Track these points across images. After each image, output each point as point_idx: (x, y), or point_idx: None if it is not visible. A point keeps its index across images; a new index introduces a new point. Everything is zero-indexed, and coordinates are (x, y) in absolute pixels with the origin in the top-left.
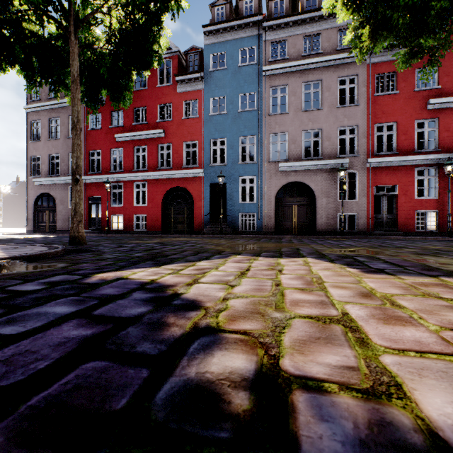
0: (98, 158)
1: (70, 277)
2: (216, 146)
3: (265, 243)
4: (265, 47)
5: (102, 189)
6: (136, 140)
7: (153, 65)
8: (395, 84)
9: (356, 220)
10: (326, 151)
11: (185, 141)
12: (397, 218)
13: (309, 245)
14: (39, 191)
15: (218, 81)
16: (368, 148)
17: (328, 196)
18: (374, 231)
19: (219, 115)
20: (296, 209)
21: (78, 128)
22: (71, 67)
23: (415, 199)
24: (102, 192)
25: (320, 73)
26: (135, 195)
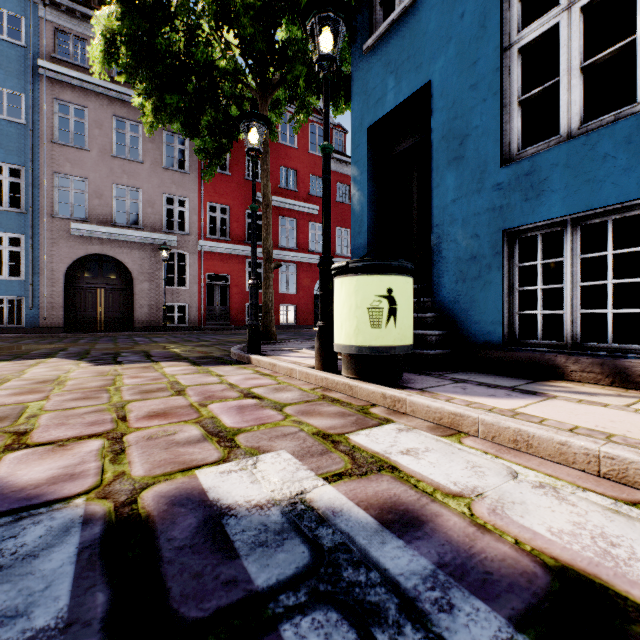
0: None
1: None
2: None
3: (20, 346)
4: (44, 30)
5: None
6: None
7: None
8: (228, 164)
9: (187, 312)
10: (149, 221)
11: None
12: (230, 310)
13: (96, 344)
14: None
15: None
16: (200, 228)
17: (151, 280)
18: (207, 325)
19: None
20: (103, 295)
21: None
22: None
23: (246, 292)
24: None
25: (140, 114)
26: None
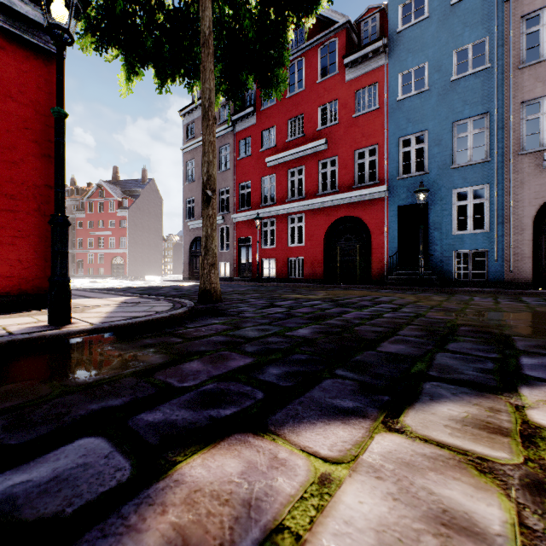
0: (247, 191)
1: (92, 470)
2: (408, 147)
3: None
4: None
5: (252, 228)
6: (291, 161)
7: (320, 5)
8: None
9: None
10: None
11: (358, 149)
12: None
13: None
14: (193, 235)
15: (412, 42)
16: None
17: None
18: None
19: (414, 95)
20: None
21: (210, 116)
22: (201, 23)
23: None
24: (252, 231)
25: None
26: (289, 232)
